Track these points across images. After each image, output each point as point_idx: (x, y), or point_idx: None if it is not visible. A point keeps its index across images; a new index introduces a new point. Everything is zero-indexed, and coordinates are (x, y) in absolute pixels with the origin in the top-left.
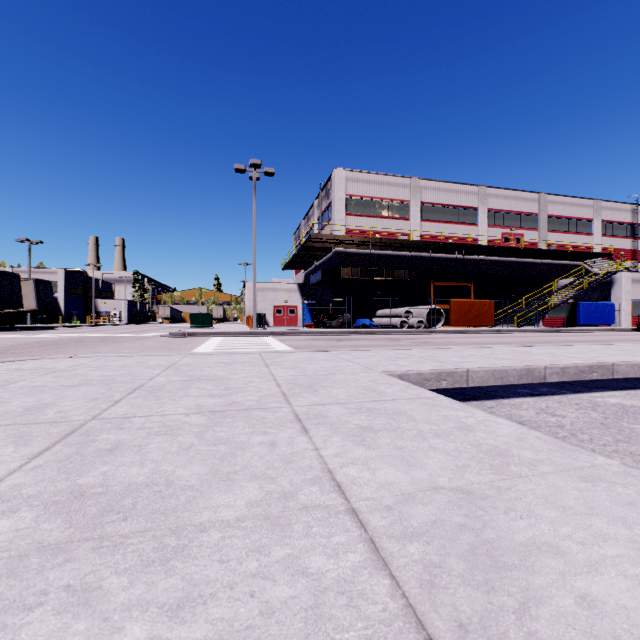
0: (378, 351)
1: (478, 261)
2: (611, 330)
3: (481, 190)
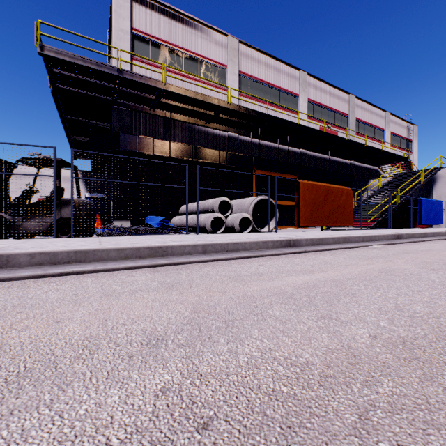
0: None
1: (299, 154)
2: None
3: (302, 75)
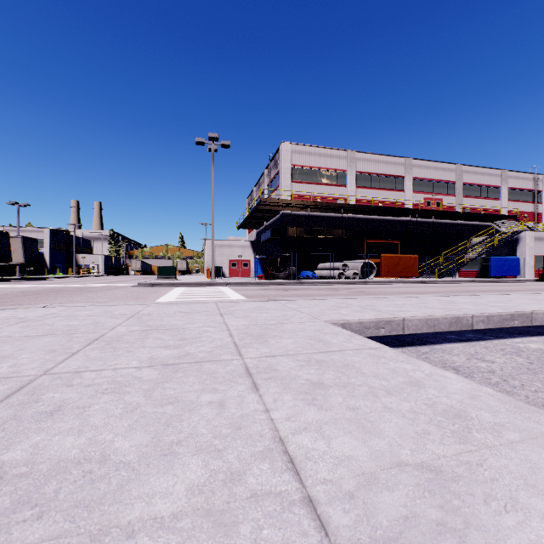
0: (321, 300)
1: (404, 222)
2: (518, 281)
3: (407, 161)
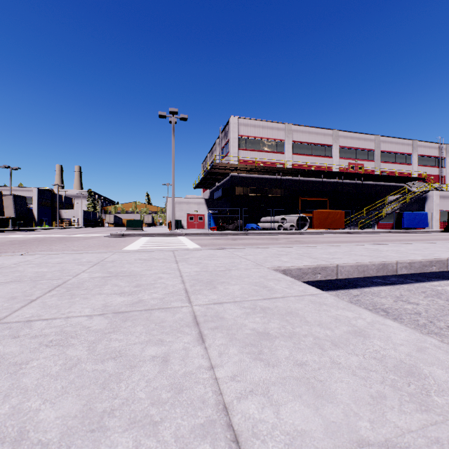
0: (264, 249)
1: (332, 183)
2: (426, 232)
3: (334, 133)
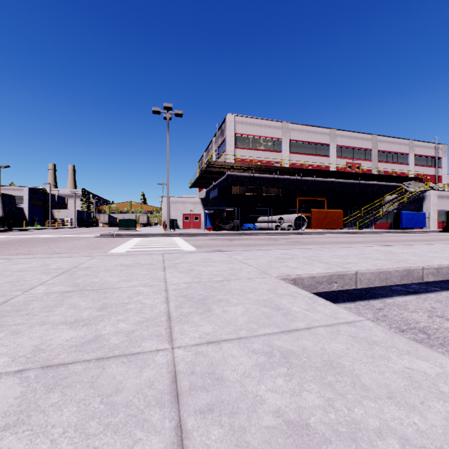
0: (265, 251)
1: (330, 182)
2: (425, 232)
3: (332, 132)
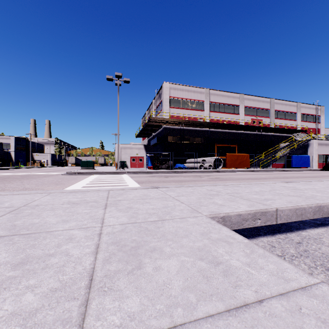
0: (194, 187)
1: (239, 133)
2: (310, 170)
3: (241, 96)
